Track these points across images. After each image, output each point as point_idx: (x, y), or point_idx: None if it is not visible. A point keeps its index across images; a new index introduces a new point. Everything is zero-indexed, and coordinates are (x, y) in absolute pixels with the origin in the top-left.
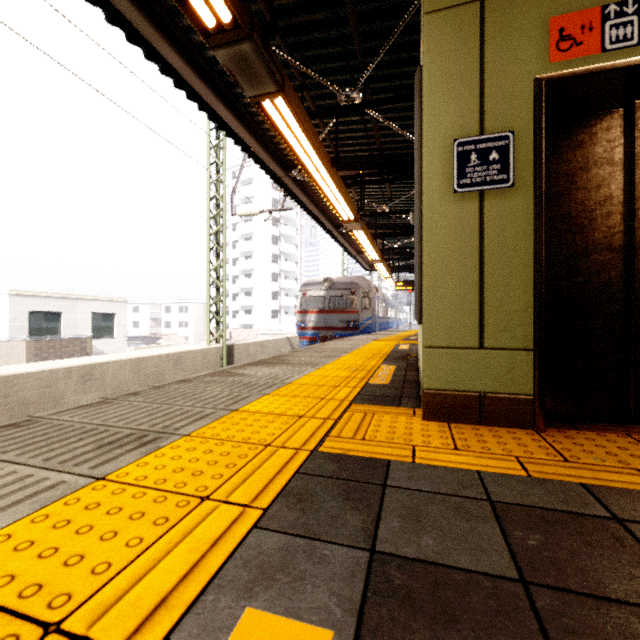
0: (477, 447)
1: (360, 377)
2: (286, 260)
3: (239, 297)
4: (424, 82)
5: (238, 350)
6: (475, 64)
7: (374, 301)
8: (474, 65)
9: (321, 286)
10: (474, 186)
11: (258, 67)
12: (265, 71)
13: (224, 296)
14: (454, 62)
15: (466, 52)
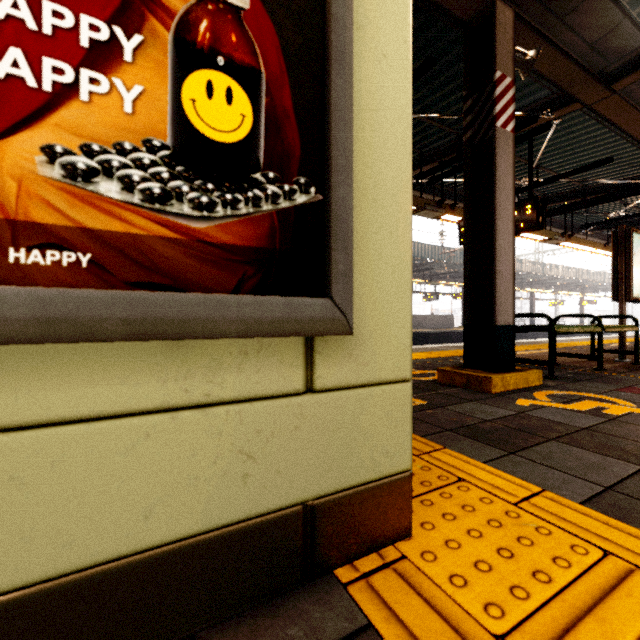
0: (431, 472)
1: None
2: None
3: None
4: None
5: None
6: None
7: None
8: None
9: None
10: None
11: None
12: None
13: None
14: None
15: None
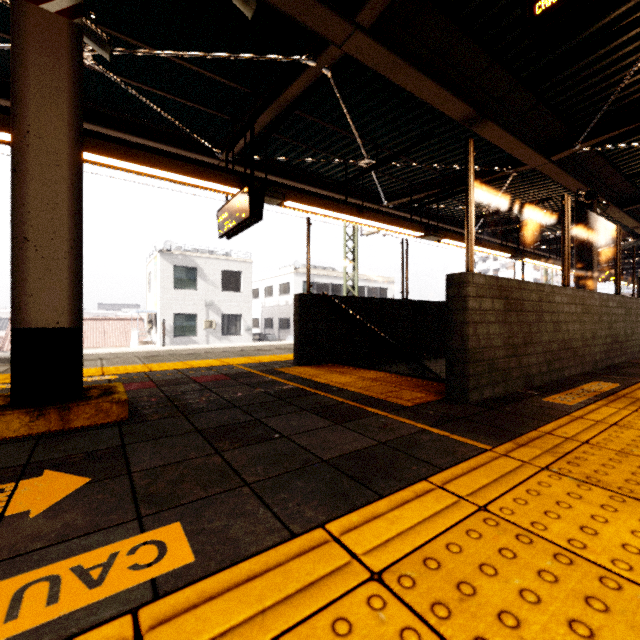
0: None
1: None
2: None
3: None
4: None
5: None
6: None
7: None
8: None
9: None
10: None
11: None
12: None
13: None
14: None
15: None
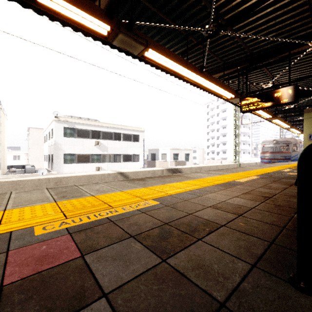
0: None
1: (293, 166)
2: (243, 127)
3: (220, 146)
4: (304, 127)
5: (241, 165)
6: (311, 125)
7: (299, 147)
8: (311, 125)
9: (271, 143)
10: (311, 140)
11: (273, 119)
12: (275, 119)
13: (238, 149)
14: (308, 125)
15: (310, 123)
